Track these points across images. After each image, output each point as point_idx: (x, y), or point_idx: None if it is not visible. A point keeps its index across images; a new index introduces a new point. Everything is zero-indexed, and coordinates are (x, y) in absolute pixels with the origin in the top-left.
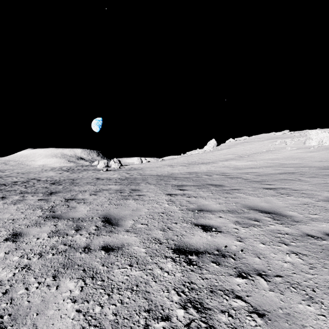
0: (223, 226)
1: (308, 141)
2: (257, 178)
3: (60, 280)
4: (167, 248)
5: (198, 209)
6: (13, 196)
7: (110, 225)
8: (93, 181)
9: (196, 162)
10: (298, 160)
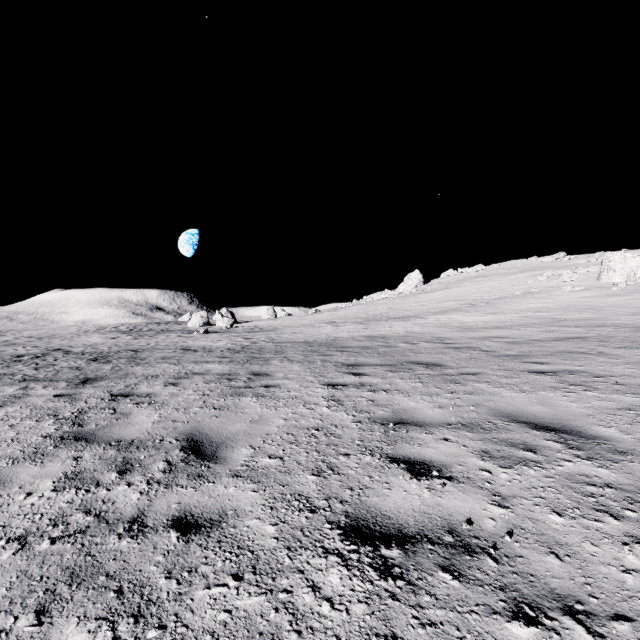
0: (455, 465)
1: (607, 273)
2: (512, 349)
3: (53, 626)
4: (329, 525)
5: (395, 421)
6: (5, 388)
7: (198, 460)
8: (176, 354)
9: (382, 315)
10: (589, 312)
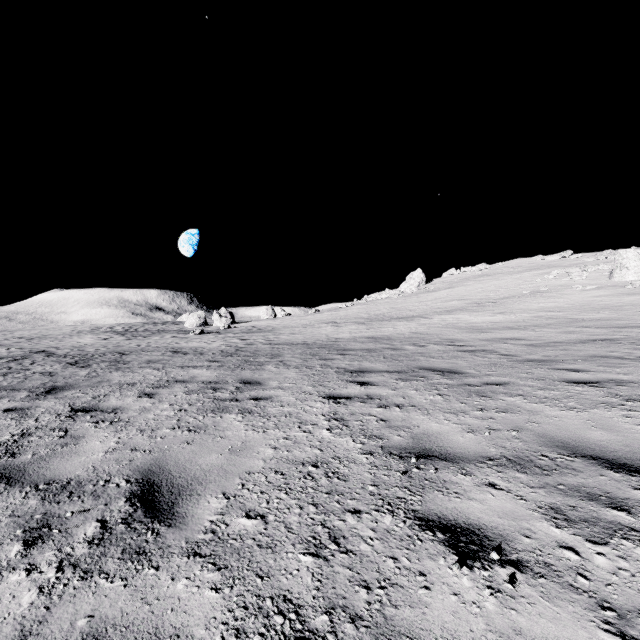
0: (519, 536)
1: (619, 271)
2: (534, 353)
3: None
4: None
5: (417, 453)
6: None
7: (146, 520)
8: (164, 357)
9: (385, 315)
10: (607, 312)
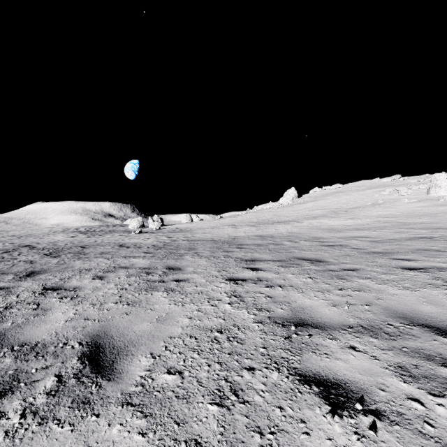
0: (376, 389)
1: (434, 189)
2: (377, 247)
3: None
4: None
5: (295, 322)
6: None
7: (91, 375)
8: (113, 250)
9: (269, 220)
10: (427, 218)
